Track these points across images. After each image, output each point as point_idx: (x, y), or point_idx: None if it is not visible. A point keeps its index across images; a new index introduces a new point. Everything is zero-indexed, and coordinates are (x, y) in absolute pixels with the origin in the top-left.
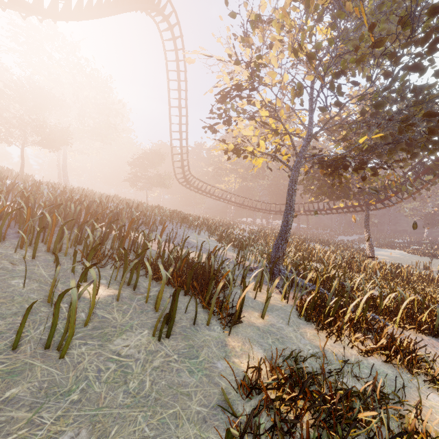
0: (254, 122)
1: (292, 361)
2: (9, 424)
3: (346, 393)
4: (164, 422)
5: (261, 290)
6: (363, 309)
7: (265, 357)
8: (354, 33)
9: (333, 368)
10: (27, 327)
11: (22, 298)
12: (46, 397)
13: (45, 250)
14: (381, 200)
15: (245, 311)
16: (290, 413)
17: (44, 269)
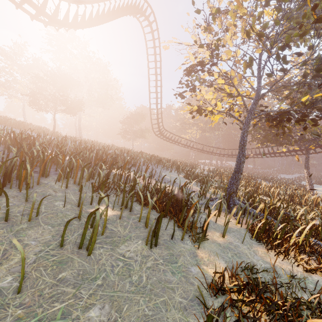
0: (213, 89)
1: (249, 272)
2: (63, 295)
3: (295, 301)
4: (157, 306)
5: (220, 216)
6: (306, 235)
7: (228, 267)
8: (297, 12)
9: (282, 280)
10: (67, 233)
11: (62, 214)
12: (82, 280)
13: (72, 182)
14: (320, 145)
15: (209, 231)
16: (249, 311)
17: (73, 196)
